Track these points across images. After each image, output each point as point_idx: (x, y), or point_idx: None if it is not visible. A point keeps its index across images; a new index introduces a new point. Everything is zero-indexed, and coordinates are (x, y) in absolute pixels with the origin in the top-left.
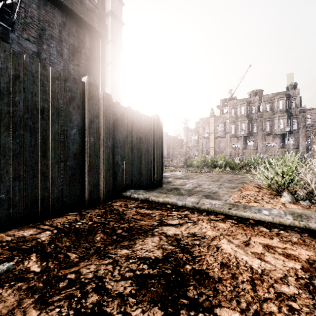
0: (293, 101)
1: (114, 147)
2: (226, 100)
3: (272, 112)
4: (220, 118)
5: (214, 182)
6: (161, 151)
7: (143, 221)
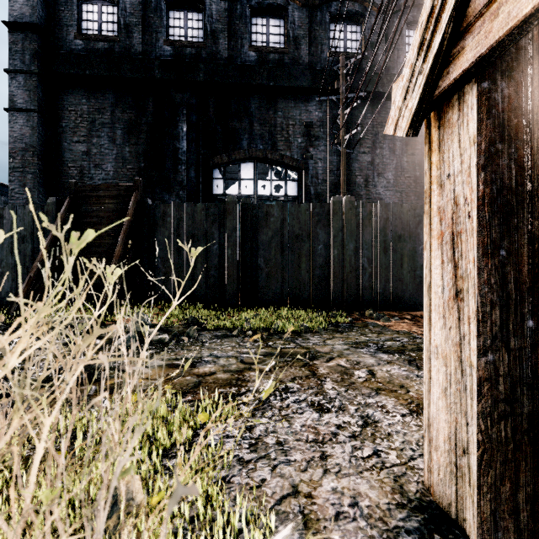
0: None
1: None
2: None
3: None
4: None
5: None
6: None
7: None
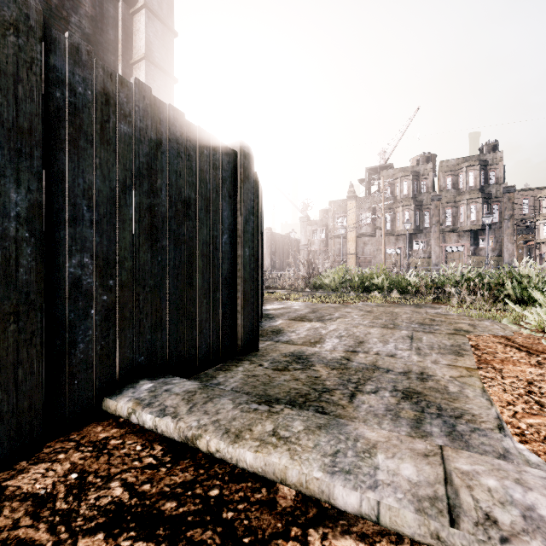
0: (491, 172)
1: (59, 221)
2: (376, 170)
3: (457, 192)
4: (366, 202)
5: (390, 332)
6: (257, 249)
7: None
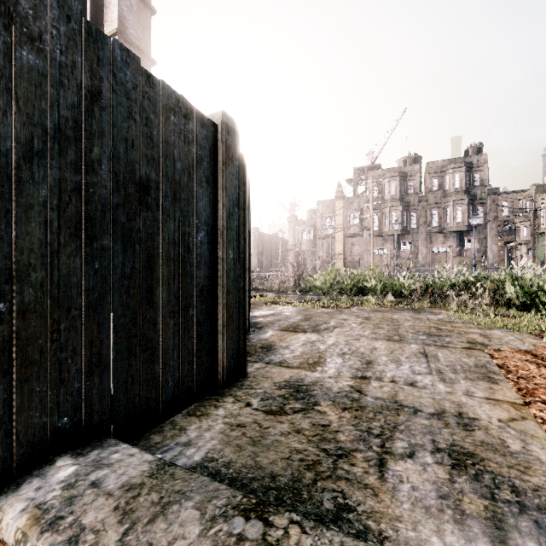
0: (476, 174)
1: None
2: (364, 170)
3: (443, 193)
4: (354, 202)
5: (398, 346)
6: (244, 250)
7: None
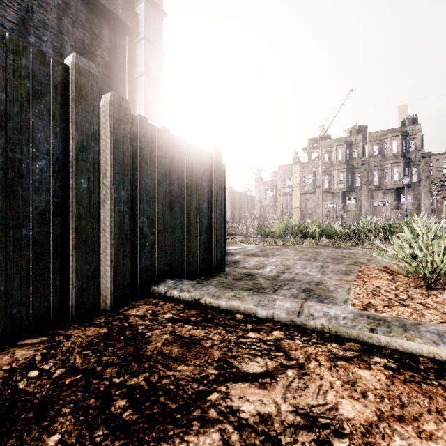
0: (411, 141)
1: (135, 202)
2: (317, 140)
3: (382, 158)
4: (308, 166)
5: (310, 263)
6: (224, 210)
7: (184, 364)
